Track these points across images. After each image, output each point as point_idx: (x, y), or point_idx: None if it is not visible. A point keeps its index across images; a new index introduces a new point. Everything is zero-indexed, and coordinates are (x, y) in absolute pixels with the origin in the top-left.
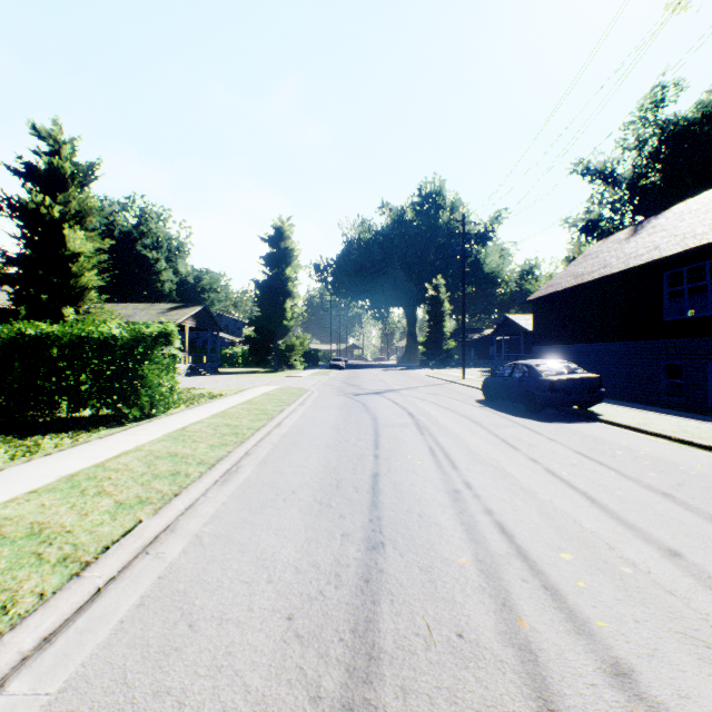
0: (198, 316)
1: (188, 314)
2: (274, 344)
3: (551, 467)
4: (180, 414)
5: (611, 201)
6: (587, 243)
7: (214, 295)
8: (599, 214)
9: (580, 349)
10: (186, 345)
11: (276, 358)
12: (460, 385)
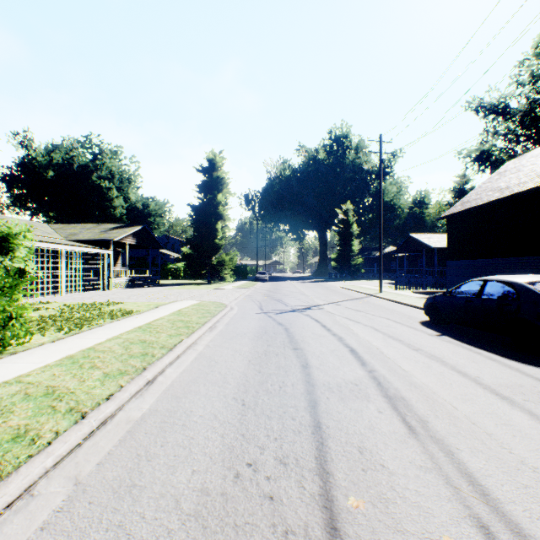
0: (138, 235)
1: (127, 232)
2: (207, 260)
3: None
4: (22, 354)
5: (504, 133)
6: (482, 170)
7: (159, 219)
8: (492, 144)
9: (508, 263)
10: (126, 260)
11: (209, 272)
12: (381, 299)
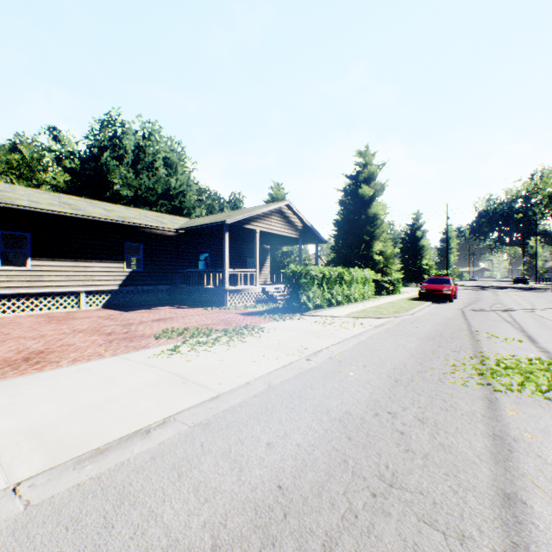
0: None
1: None
2: None
3: (500, 285)
4: None
5: None
6: None
7: None
8: None
9: None
10: None
11: None
12: None
